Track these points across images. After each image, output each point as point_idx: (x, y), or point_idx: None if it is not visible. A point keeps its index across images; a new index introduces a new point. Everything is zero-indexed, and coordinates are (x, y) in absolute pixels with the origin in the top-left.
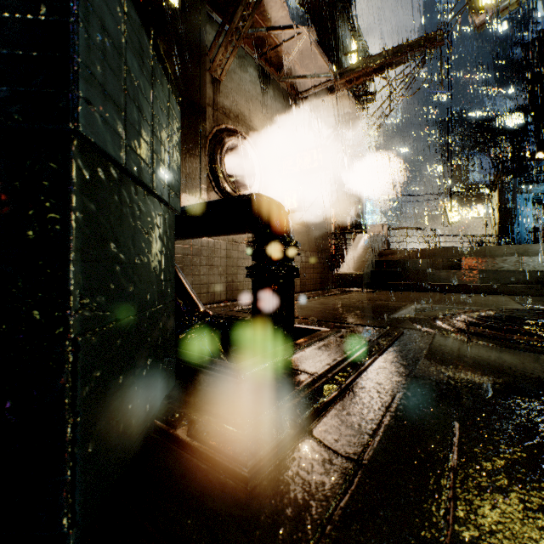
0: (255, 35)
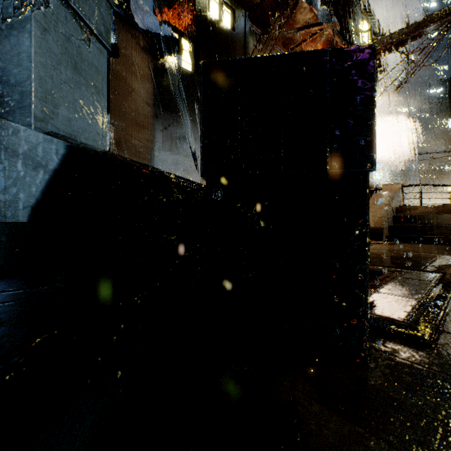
0: (285, 37)
